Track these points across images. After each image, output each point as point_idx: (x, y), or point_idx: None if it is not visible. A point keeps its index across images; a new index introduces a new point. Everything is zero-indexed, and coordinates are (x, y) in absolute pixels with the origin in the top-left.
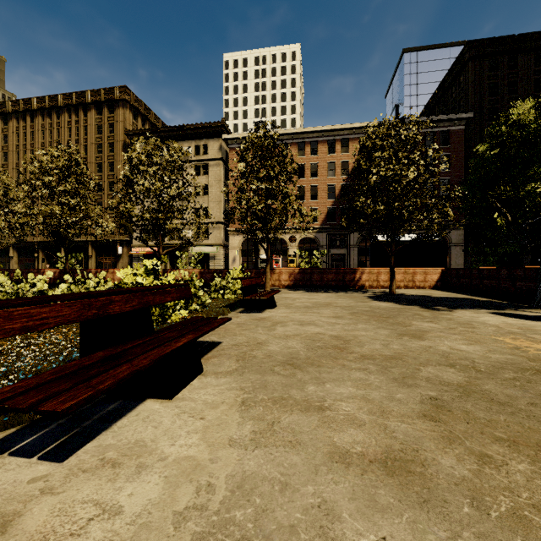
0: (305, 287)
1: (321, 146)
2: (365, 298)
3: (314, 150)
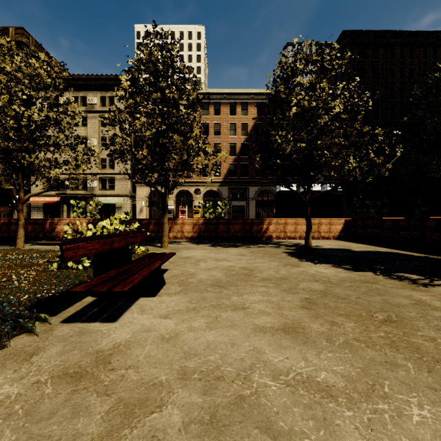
0: (210, 239)
1: (224, 108)
2: (288, 257)
3: (217, 110)
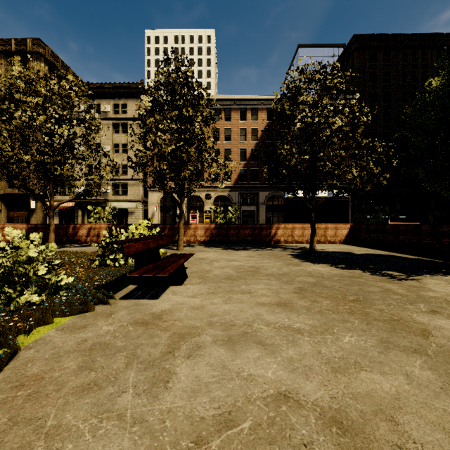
0: (221, 243)
1: (234, 113)
2: (292, 258)
3: (227, 116)
